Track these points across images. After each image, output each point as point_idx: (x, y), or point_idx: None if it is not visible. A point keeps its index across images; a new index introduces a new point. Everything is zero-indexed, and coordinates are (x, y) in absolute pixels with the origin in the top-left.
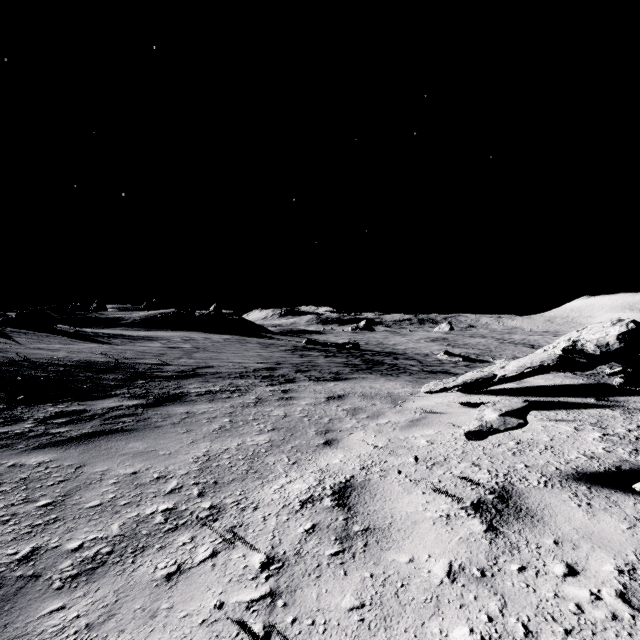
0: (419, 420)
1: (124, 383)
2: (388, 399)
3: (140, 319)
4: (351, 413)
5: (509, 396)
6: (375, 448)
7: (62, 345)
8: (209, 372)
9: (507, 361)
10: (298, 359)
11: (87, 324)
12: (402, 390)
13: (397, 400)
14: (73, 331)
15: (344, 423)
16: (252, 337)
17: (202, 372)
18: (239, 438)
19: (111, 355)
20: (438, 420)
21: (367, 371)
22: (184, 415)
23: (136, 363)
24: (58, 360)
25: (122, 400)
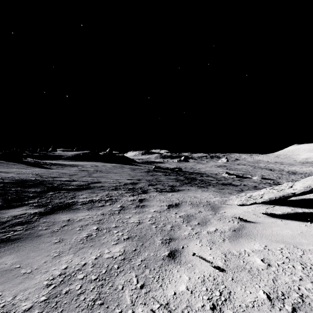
0: (240, 229)
1: (39, 194)
2: (208, 207)
3: (71, 156)
4: (186, 220)
5: (296, 207)
6: (216, 267)
7: (17, 169)
8: (97, 186)
9: (291, 182)
10: (150, 177)
11: (45, 158)
12: (215, 199)
13: (215, 207)
14: (33, 161)
15: (182, 230)
16: (127, 165)
17: (93, 186)
18: (99, 249)
19: (43, 175)
20: (256, 231)
21: (189, 184)
22: (65, 223)
23: (55, 180)
24: (4, 179)
25: (28, 208)
